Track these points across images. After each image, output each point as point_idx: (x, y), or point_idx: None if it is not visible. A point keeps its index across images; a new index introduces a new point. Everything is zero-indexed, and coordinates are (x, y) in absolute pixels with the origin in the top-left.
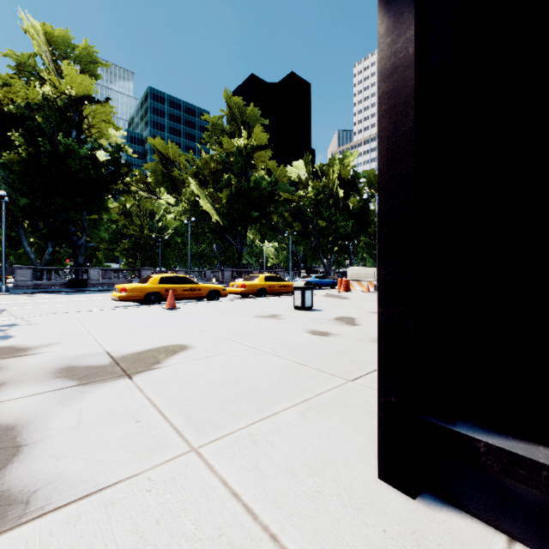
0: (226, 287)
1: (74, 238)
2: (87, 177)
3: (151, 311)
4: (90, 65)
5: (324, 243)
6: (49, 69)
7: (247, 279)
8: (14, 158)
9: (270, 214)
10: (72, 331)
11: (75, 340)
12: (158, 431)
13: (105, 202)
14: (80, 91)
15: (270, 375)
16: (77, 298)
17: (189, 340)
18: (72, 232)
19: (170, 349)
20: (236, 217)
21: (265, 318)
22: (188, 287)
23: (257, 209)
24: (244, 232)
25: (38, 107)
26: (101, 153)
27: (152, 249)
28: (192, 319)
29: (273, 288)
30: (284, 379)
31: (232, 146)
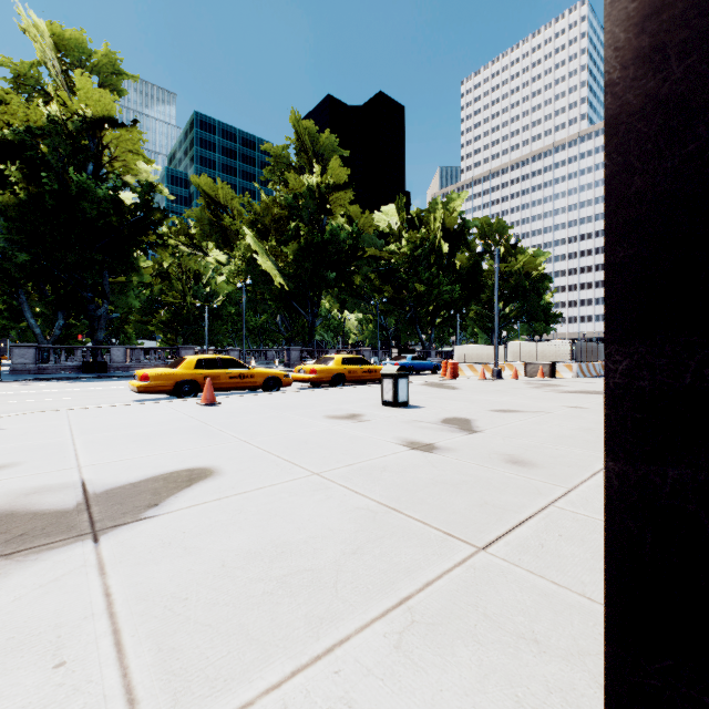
0: (292, 372)
1: (91, 307)
2: (107, 225)
3: (179, 408)
4: (112, 77)
5: (423, 313)
6: (56, 82)
7: (319, 361)
8: (9, 200)
9: (351, 274)
10: (49, 442)
11: (46, 458)
12: (88, 700)
13: (132, 258)
14: (98, 111)
15: (340, 534)
16: (88, 388)
17: (219, 458)
18: (88, 299)
19: (184, 477)
20: (306, 279)
21: (340, 420)
22: (236, 373)
23: (334, 269)
24: (317, 298)
25: (42, 133)
26: (129, 194)
27: (197, 321)
28: (234, 421)
29: (354, 374)
30: (363, 544)
31: (300, 185)
